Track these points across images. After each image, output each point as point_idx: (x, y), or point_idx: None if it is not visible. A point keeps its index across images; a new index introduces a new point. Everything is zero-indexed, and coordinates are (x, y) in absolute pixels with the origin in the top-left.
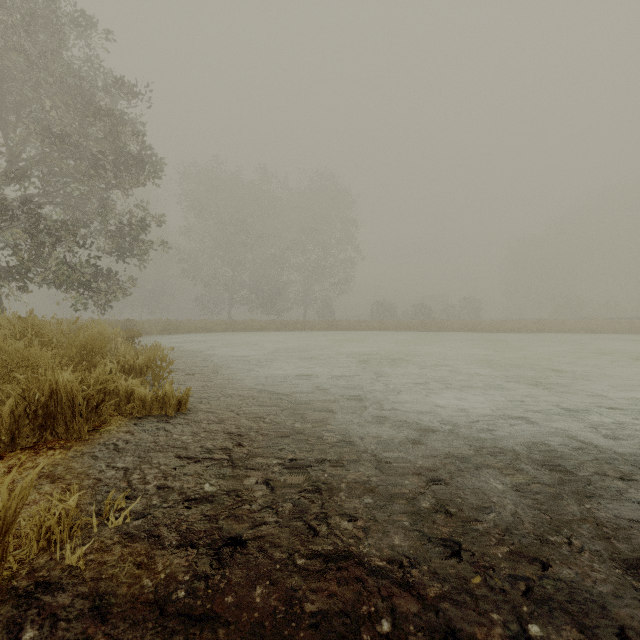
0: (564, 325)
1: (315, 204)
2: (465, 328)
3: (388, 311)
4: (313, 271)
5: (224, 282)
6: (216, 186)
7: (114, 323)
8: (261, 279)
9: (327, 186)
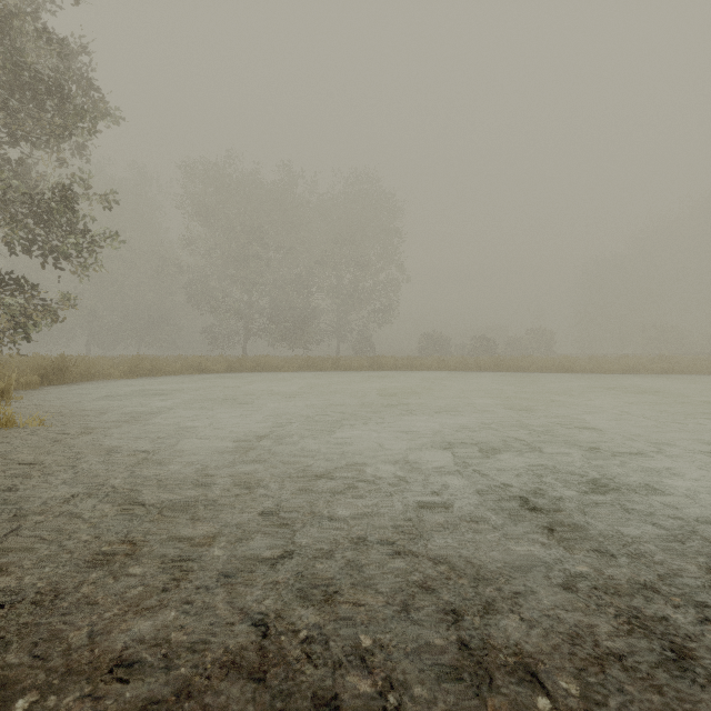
0: (700, 363)
1: (351, 214)
2: (559, 367)
3: (440, 345)
4: (348, 295)
5: (235, 308)
6: (225, 186)
7: (36, 362)
8: (284, 305)
9: (366, 190)
